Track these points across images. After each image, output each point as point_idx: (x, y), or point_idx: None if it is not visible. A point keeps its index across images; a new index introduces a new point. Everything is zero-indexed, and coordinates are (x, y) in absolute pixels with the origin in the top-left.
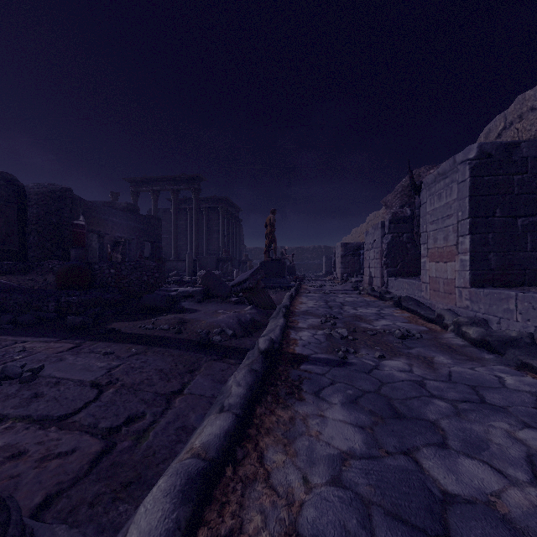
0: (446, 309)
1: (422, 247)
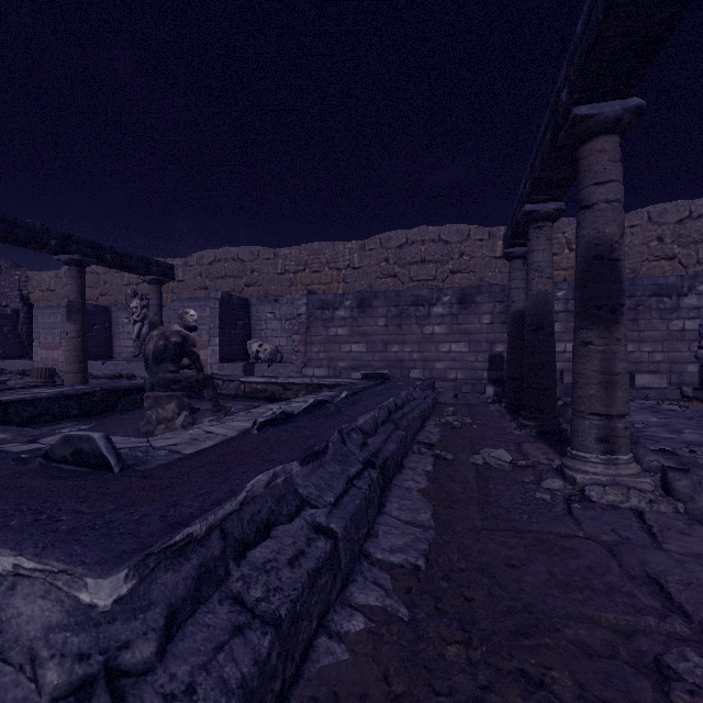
0: (60, 370)
1: (35, 341)
